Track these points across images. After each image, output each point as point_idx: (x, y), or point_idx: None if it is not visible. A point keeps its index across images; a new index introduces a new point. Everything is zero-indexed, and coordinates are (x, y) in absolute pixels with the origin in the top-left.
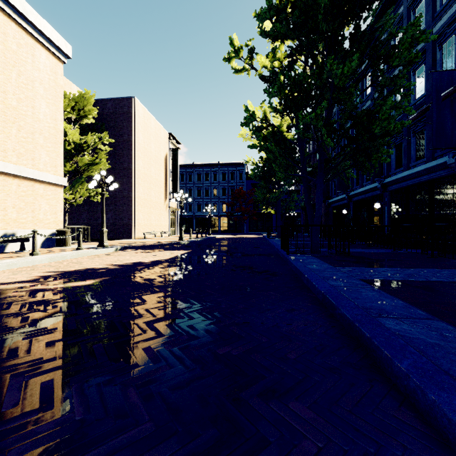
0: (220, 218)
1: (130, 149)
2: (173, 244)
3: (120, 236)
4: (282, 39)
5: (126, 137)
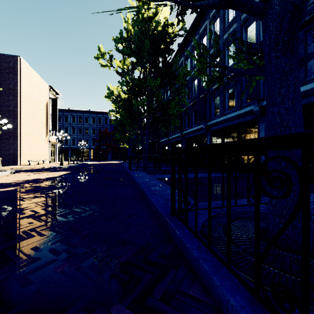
0: (91, 150)
1: (16, 96)
2: (56, 168)
3: (5, 164)
4: (128, 56)
5: (12, 86)
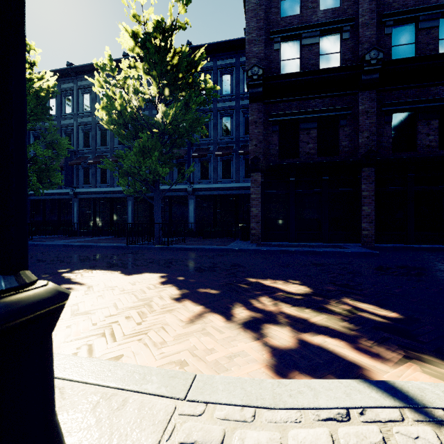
0: None
1: None
2: None
3: None
4: None
5: None
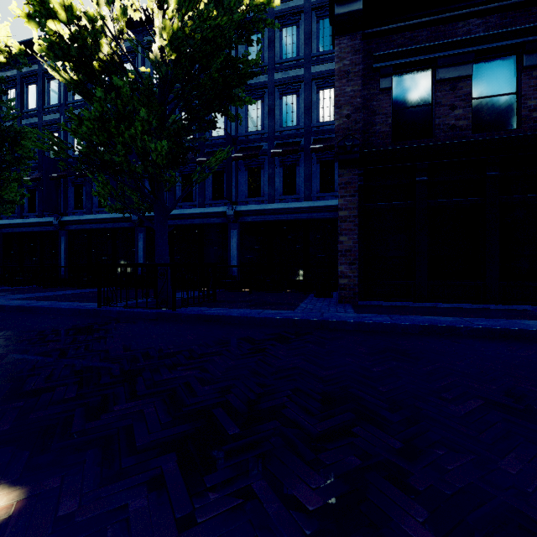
0: None
1: None
2: None
3: None
4: None
5: None
